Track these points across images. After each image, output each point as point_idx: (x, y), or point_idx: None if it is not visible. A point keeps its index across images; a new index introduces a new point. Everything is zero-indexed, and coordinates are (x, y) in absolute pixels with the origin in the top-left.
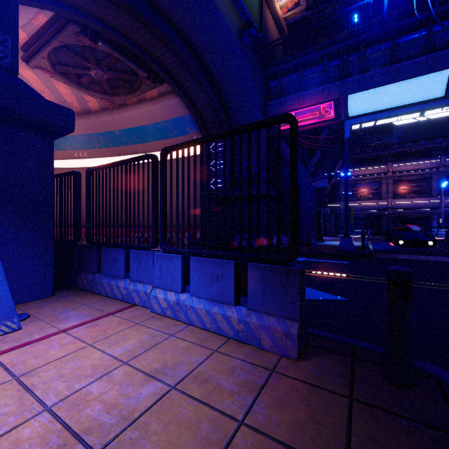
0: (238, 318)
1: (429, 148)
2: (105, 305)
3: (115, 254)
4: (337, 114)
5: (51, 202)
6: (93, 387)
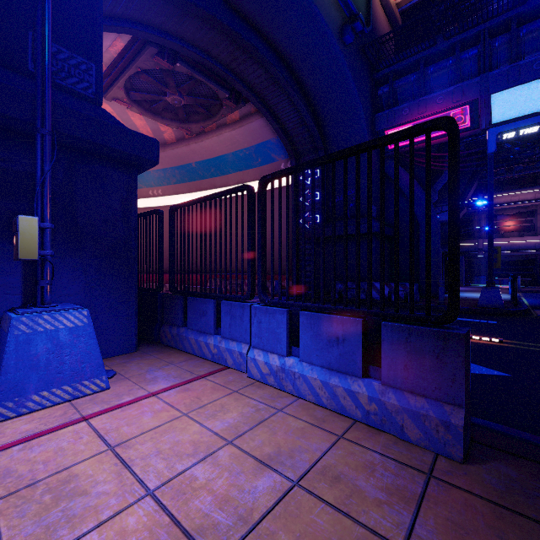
0: (369, 395)
1: None
2: (194, 365)
3: (203, 305)
4: (474, 121)
5: (135, 245)
6: (198, 471)
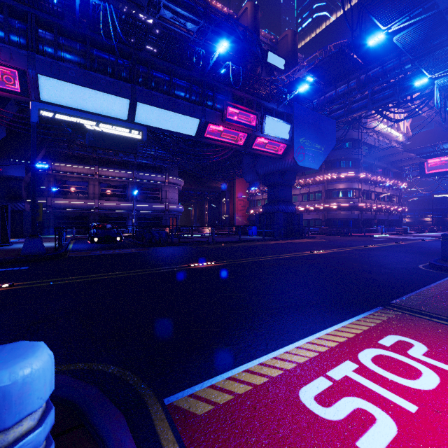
0: None
1: (126, 161)
2: None
3: None
4: (25, 89)
5: None
6: None
